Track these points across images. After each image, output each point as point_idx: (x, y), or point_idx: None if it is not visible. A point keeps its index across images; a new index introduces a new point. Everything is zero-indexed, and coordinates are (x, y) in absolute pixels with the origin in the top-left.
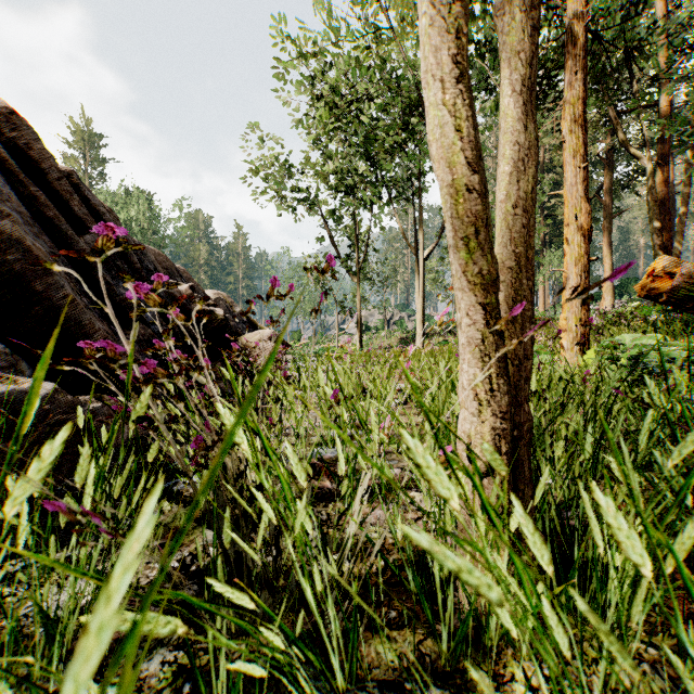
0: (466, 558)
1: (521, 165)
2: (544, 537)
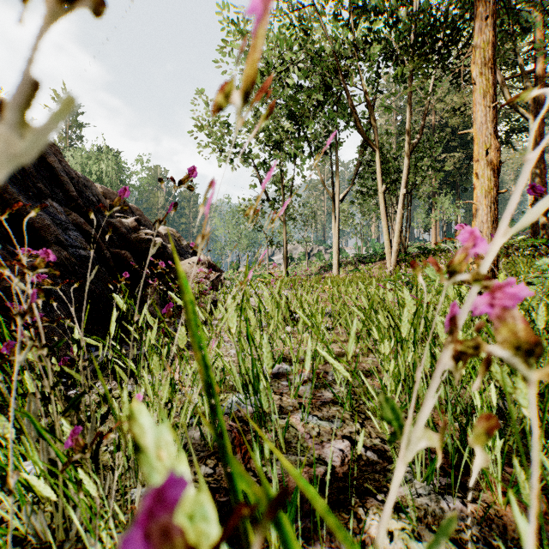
0: None
1: None
2: None
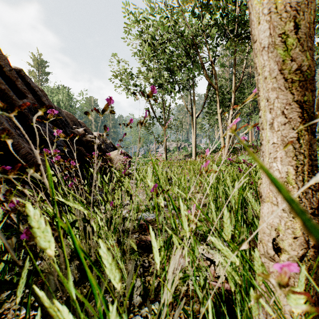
0: None
1: (304, 1)
2: None
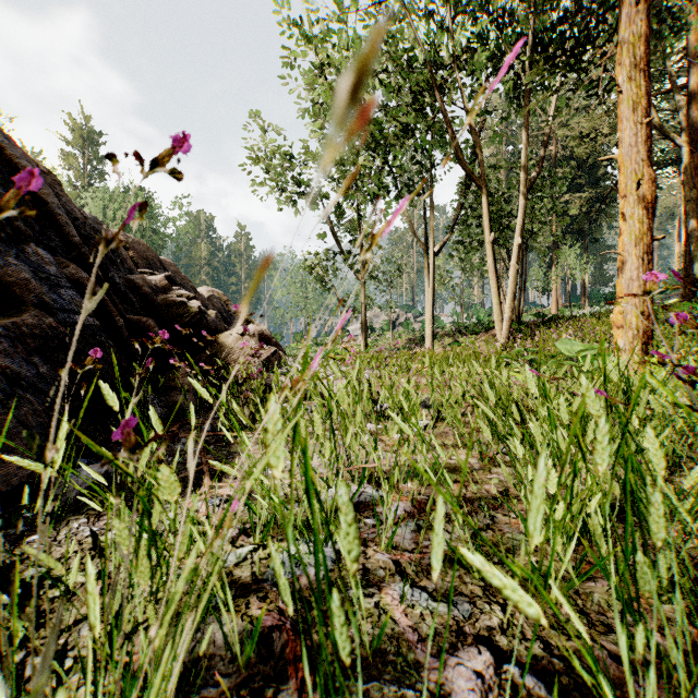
0: None
1: None
2: None
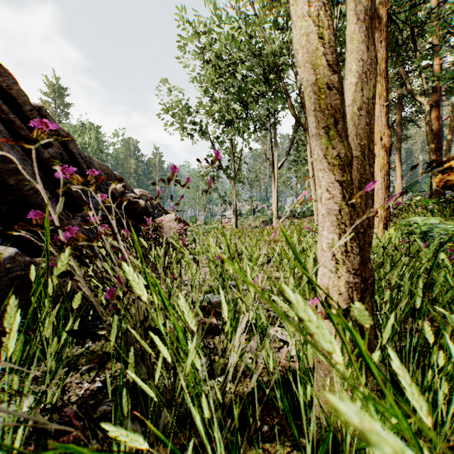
0: (326, 388)
1: (364, 77)
2: (385, 367)
